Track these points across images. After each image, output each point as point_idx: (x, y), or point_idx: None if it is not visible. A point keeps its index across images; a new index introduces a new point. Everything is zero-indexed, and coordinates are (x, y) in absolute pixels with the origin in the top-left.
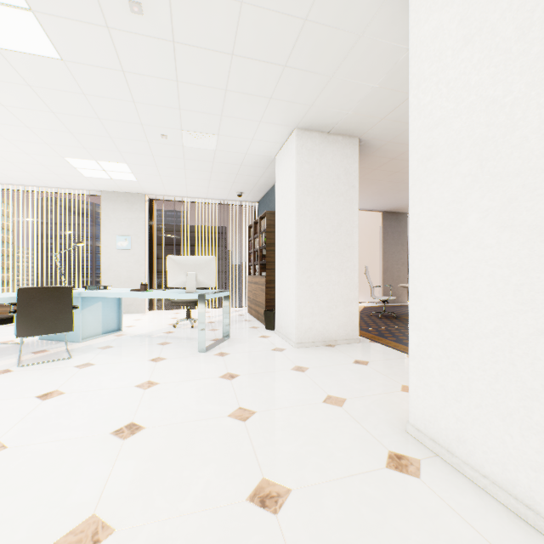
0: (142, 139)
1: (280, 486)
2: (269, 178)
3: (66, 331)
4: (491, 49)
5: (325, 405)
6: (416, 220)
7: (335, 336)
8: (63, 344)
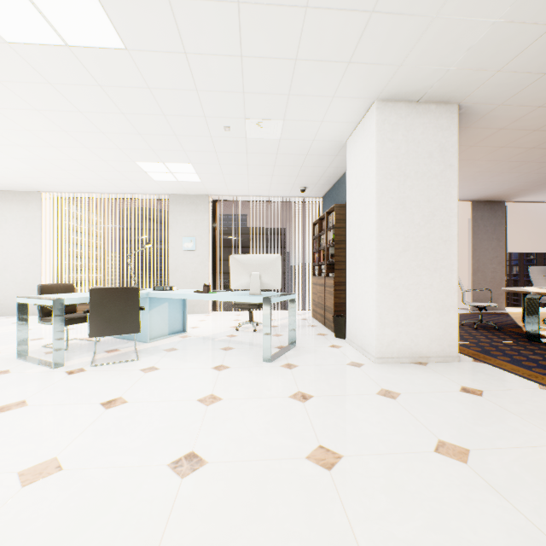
0: (205, 134)
1: None
2: (336, 168)
3: (134, 333)
4: None
5: (439, 458)
6: None
7: (426, 351)
8: (133, 344)
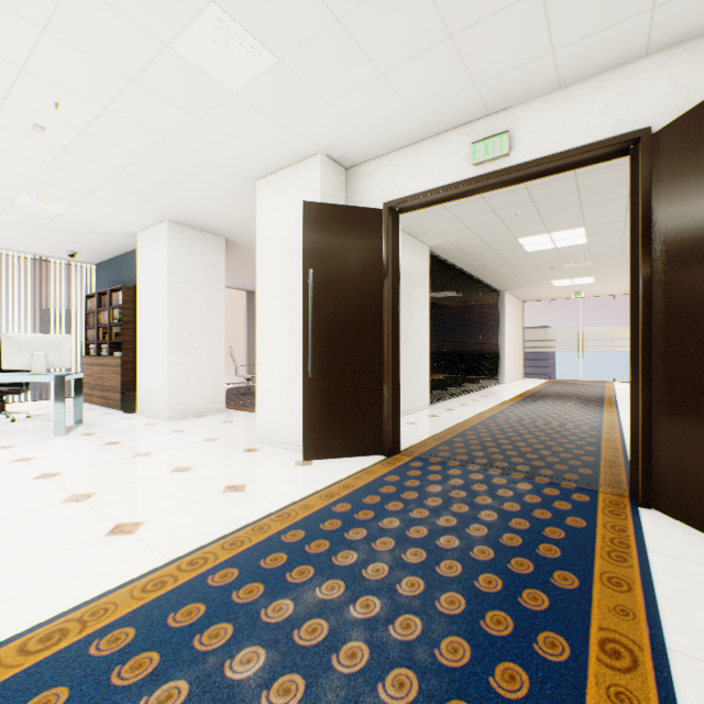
0: None
1: (188, 466)
2: (122, 246)
3: None
4: (288, 254)
5: (205, 442)
6: (261, 324)
7: (205, 408)
8: None
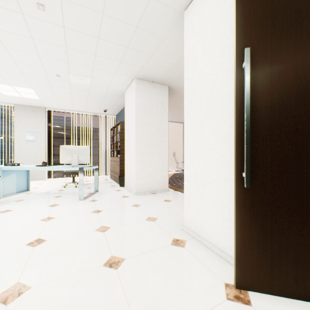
0: (44, 76)
1: (120, 258)
2: (122, 102)
3: None
4: (212, 59)
5: (146, 221)
6: (187, 131)
7: (156, 188)
8: None
